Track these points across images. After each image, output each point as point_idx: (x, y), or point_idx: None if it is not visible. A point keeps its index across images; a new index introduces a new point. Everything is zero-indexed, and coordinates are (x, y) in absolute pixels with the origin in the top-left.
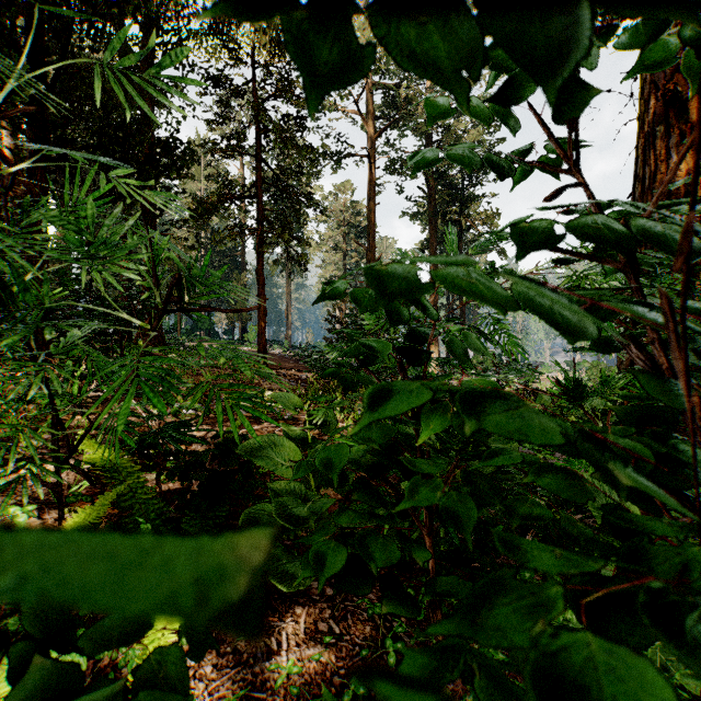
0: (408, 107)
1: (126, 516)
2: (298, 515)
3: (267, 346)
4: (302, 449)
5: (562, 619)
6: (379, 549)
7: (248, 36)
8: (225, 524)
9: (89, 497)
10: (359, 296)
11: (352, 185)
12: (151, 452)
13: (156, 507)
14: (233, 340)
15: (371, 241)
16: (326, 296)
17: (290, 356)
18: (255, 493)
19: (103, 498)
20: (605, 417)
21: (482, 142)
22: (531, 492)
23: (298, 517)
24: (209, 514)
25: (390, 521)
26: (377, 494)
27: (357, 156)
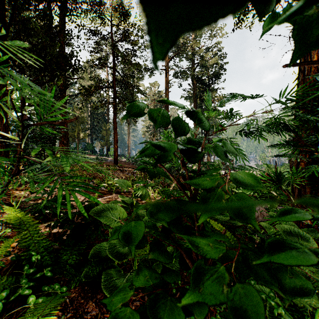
0: (183, 48)
1: (25, 251)
2: (121, 252)
3: (119, 157)
4: (131, 208)
5: (277, 313)
6: (167, 309)
7: (108, 11)
8: (85, 252)
9: (7, 239)
10: (156, 118)
11: (158, 83)
12: (47, 212)
13: (44, 244)
14: (103, 154)
15: (167, 109)
16: (133, 116)
17: (129, 162)
18: (105, 232)
19: (7, 243)
20: (277, 190)
21: (217, 64)
22: (252, 234)
23: (121, 254)
24: (75, 247)
25: (176, 276)
26: (167, 251)
27: (160, 69)
